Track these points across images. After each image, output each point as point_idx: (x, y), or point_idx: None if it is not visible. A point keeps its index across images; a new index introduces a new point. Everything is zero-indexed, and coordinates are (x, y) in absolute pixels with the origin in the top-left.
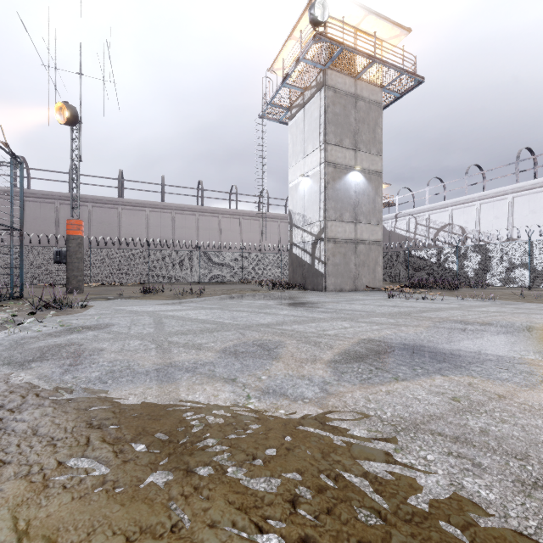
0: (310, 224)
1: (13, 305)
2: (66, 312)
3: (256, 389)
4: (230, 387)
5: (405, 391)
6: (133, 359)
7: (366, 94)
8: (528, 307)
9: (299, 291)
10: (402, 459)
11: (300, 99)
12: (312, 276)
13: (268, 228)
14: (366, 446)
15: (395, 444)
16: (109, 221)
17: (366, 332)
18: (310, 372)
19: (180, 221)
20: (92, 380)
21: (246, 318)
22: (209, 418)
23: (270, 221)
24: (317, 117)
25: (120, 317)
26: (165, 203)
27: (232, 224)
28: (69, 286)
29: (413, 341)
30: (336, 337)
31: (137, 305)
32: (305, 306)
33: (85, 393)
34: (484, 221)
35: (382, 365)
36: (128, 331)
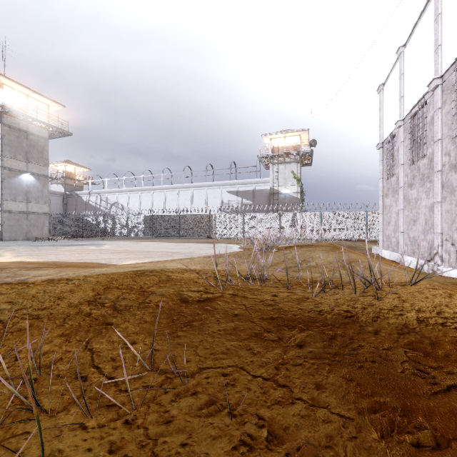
0: None
1: None
2: None
3: None
4: None
5: None
6: None
7: (36, 132)
8: (83, 241)
9: None
10: None
11: None
12: None
13: None
14: None
15: None
16: None
17: None
18: None
19: None
20: None
21: None
22: None
23: None
24: None
25: None
26: None
27: None
28: None
29: None
30: None
31: None
32: None
33: None
34: (131, 203)
35: None
36: None
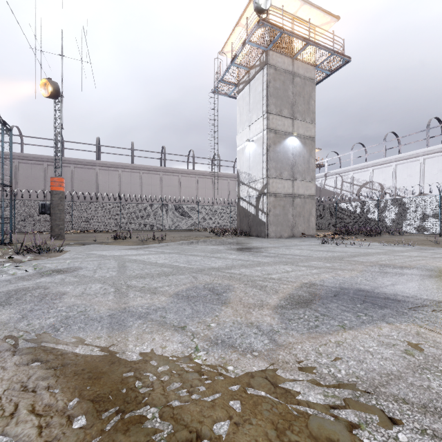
0: (254, 181)
1: (1, 250)
2: (44, 256)
3: (205, 339)
4: (179, 336)
5: (354, 342)
6: (91, 303)
7: (302, 72)
8: None
9: (246, 237)
10: (370, 440)
11: (246, 77)
12: (256, 224)
13: (219, 185)
14: (326, 420)
15: (358, 415)
16: (88, 179)
17: (307, 275)
18: (258, 318)
19: (147, 179)
20: (44, 328)
21: (199, 262)
22: (154, 377)
23: (221, 179)
24: (261, 91)
25: (89, 261)
26: (135, 164)
27: (190, 182)
28: (52, 233)
29: (351, 285)
30: (280, 281)
31: (107, 249)
32: (251, 251)
33: (33, 343)
34: (399, 179)
35: (326, 311)
36: (93, 274)
